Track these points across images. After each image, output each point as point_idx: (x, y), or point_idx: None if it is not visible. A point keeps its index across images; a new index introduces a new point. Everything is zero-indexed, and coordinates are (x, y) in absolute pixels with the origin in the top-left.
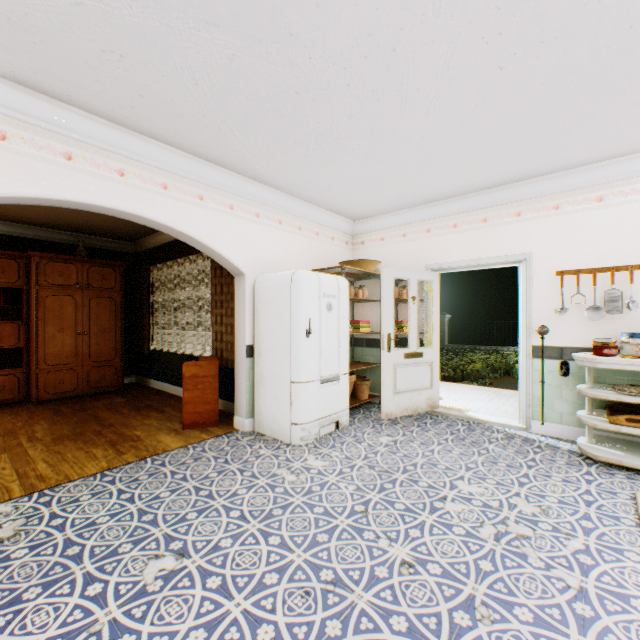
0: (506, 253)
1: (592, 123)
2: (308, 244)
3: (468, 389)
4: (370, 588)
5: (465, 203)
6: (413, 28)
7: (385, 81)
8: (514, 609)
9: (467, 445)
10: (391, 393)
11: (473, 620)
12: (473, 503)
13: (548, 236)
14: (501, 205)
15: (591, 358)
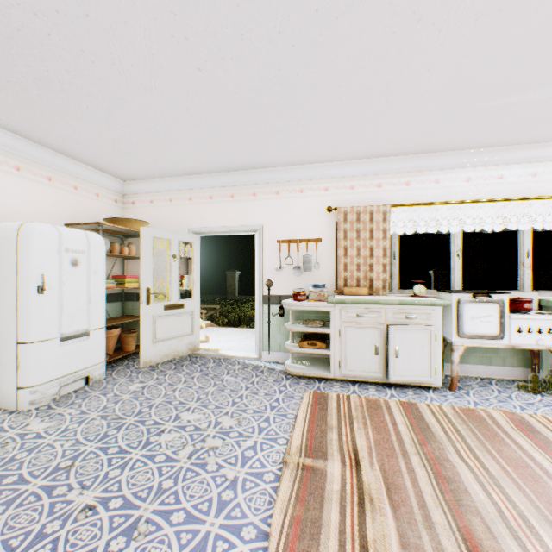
0: (247, 223)
1: (284, 135)
2: (63, 197)
3: (234, 331)
4: (28, 550)
5: (218, 180)
6: (99, 0)
7: (93, 45)
8: (173, 515)
9: (209, 379)
10: (151, 342)
11: (129, 541)
12: (187, 429)
13: (273, 213)
14: (244, 186)
15: (289, 303)
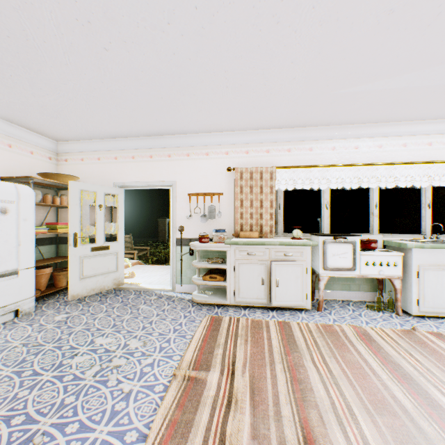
0: (163, 179)
1: (188, 108)
2: None
3: (158, 268)
4: None
5: (139, 143)
6: None
7: (5, 21)
8: (68, 427)
9: (127, 308)
10: (78, 279)
11: None
12: (98, 352)
13: (184, 172)
14: (160, 148)
15: (194, 244)
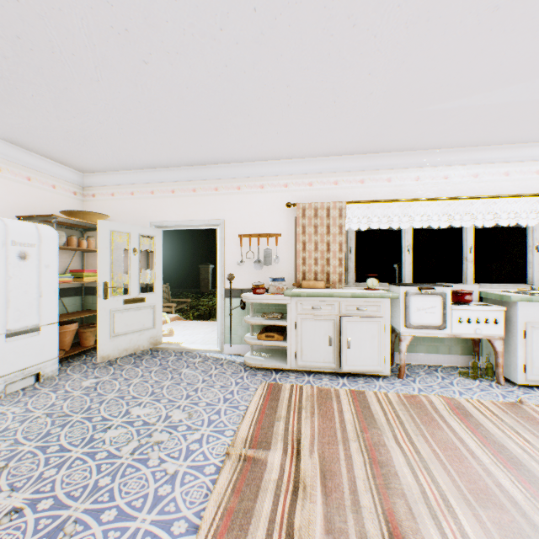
0: (209, 218)
1: (241, 131)
2: (14, 188)
3: (201, 325)
4: None
5: (180, 174)
6: None
7: (28, 31)
8: (104, 514)
9: (167, 373)
10: (109, 337)
11: None
12: (135, 425)
13: (235, 208)
14: (206, 180)
15: (247, 296)
